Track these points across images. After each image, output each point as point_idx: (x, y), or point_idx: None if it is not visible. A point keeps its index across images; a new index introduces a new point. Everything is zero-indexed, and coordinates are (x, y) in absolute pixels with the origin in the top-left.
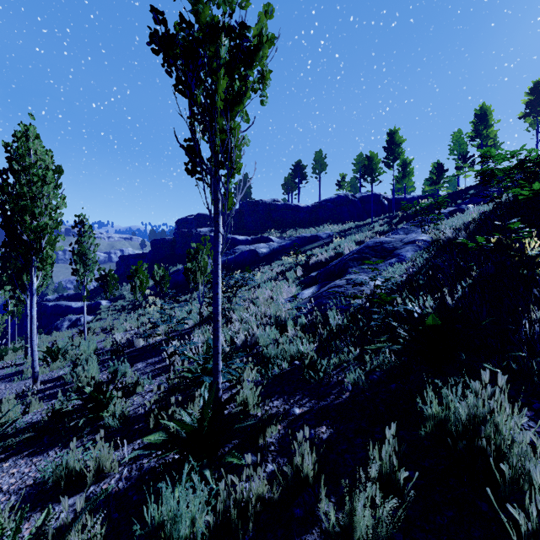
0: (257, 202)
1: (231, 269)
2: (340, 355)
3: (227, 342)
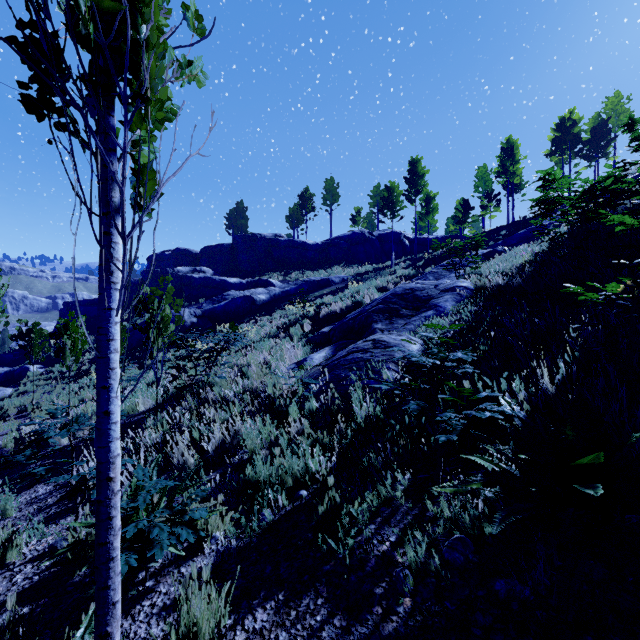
0: (255, 236)
1: (219, 321)
2: (379, 488)
3: (191, 447)
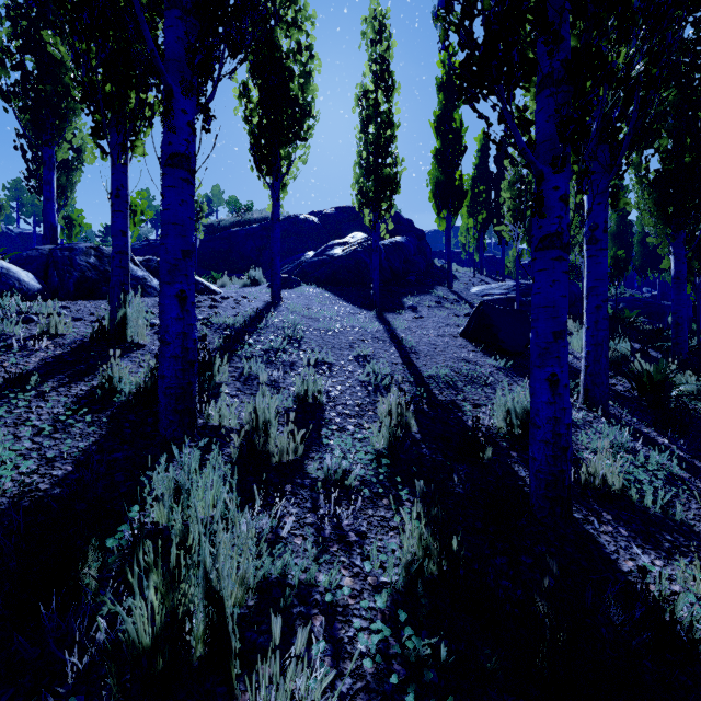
0: None
1: None
2: None
3: None
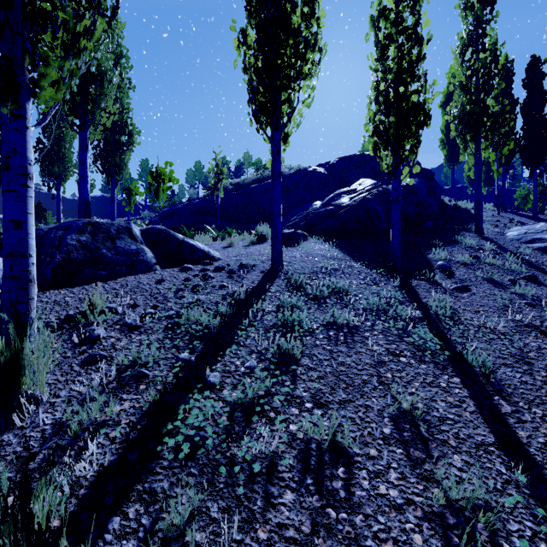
0: None
1: None
2: None
3: None
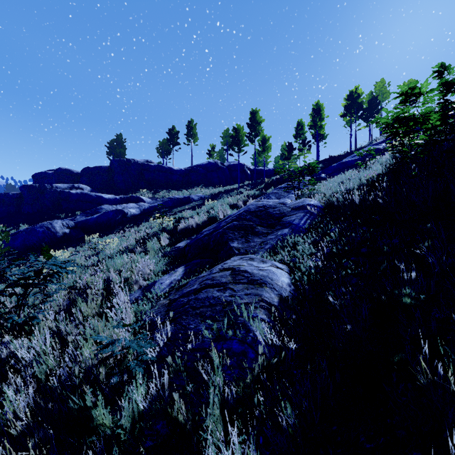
0: (129, 161)
1: (92, 231)
2: None
3: None
